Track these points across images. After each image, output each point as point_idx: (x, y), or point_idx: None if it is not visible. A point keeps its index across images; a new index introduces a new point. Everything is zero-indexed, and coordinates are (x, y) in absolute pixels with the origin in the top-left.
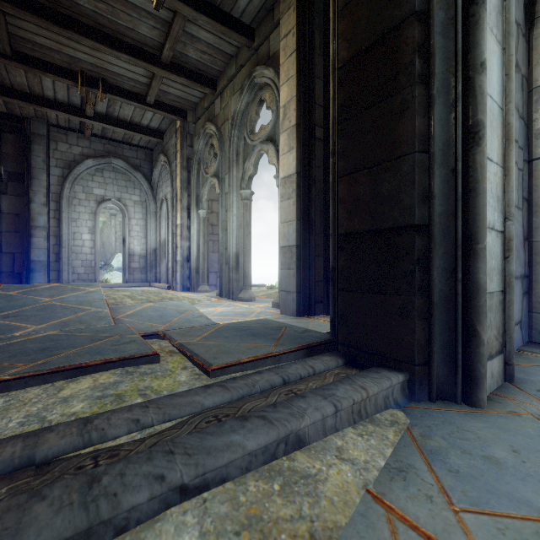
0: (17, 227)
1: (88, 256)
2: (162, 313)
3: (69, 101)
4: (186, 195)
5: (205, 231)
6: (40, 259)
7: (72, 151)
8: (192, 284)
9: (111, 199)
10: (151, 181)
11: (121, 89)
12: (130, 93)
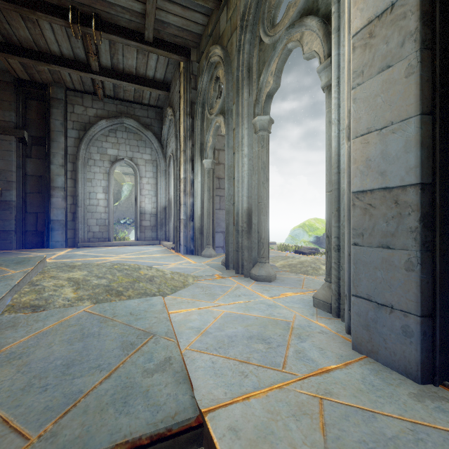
0: (39, 188)
1: (102, 214)
2: (82, 348)
3: (75, 56)
4: (190, 144)
5: (210, 184)
6: (58, 218)
7: (87, 113)
8: (196, 246)
9: (124, 159)
10: (161, 140)
11: (117, 27)
12: (127, 30)
